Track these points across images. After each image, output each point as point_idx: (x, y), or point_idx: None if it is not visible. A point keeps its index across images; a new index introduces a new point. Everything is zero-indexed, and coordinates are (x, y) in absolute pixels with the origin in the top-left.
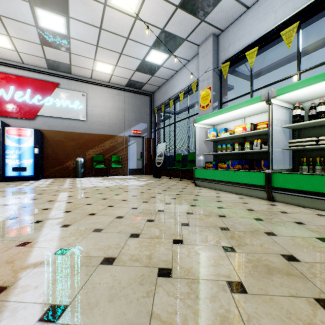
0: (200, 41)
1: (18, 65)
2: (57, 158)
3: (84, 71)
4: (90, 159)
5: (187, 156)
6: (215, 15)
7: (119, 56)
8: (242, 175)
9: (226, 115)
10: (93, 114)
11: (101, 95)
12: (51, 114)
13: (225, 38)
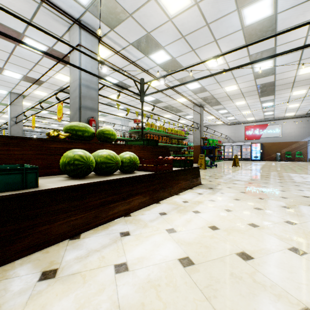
0: None
1: (254, 122)
2: (268, 153)
3: (280, 116)
4: (283, 153)
5: None
6: None
7: (296, 111)
8: None
9: None
10: (284, 133)
11: (289, 123)
12: (265, 136)
13: None
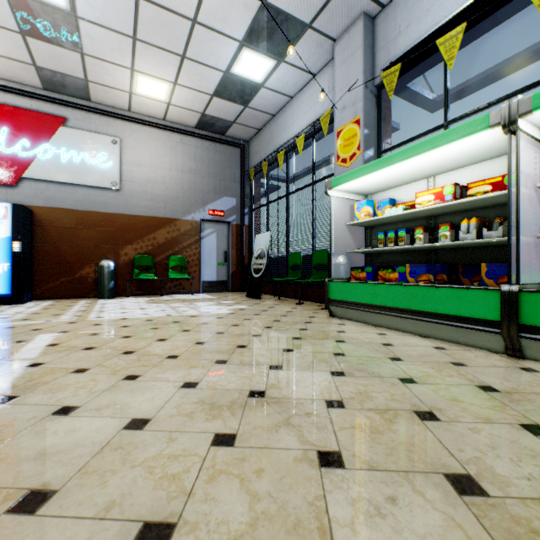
0: (338, 30)
1: None
2: (63, 261)
3: (115, 96)
4: (128, 263)
5: (312, 256)
6: None
7: (179, 62)
8: (441, 296)
9: (398, 167)
10: (133, 178)
11: (149, 143)
12: (49, 176)
13: (389, 20)
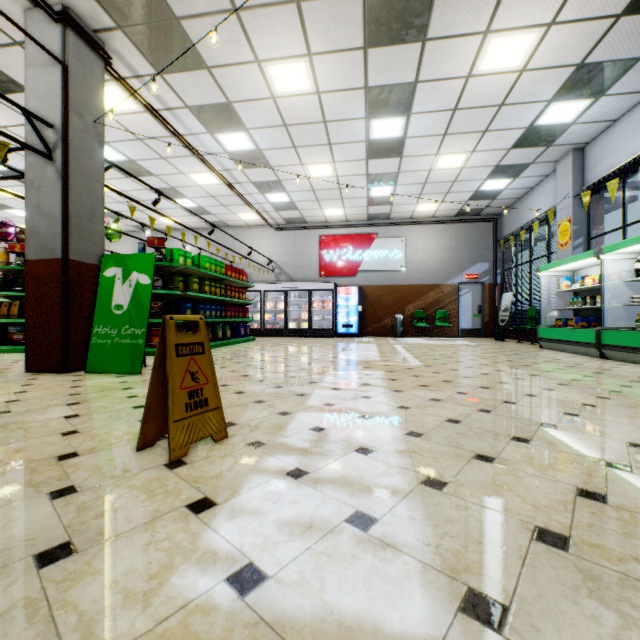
0: (555, 158)
1: (343, 225)
2: (375, 315)
3: (403, 215)
4: (409, 316)
5: (542, 310)
6: (565, 138)
7: (444, 195)
8: (580, 333)
9: (570, 264)
10: (412, 261)
11: (422, 236)
12: (369, 268)
13: (591, 152)
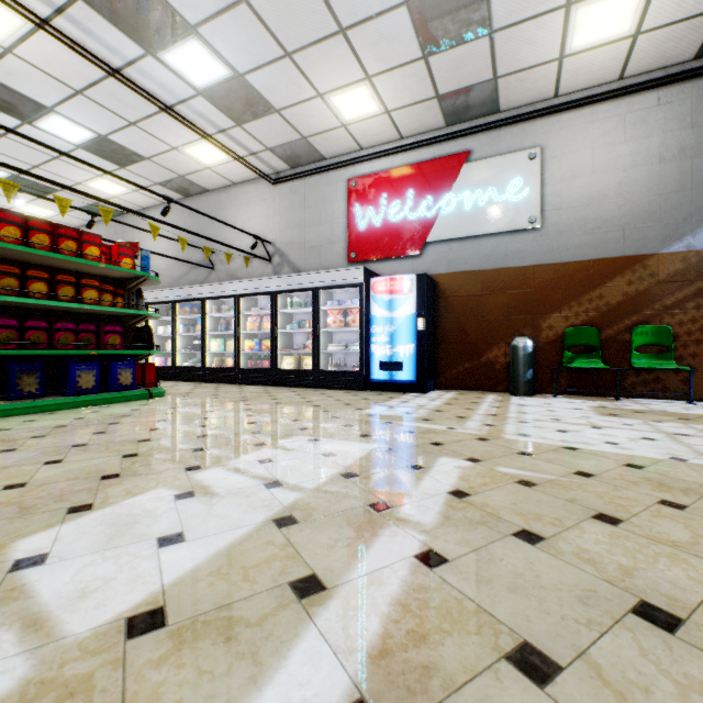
0: None
1: (393, 147)
2: (465, 341)
3: (534, 81)
4: (553, 342)
5: None
6: None
7: None
8: None
9: None
10: (561, 203)
11: (589, 135)
12: (451, 234)
13: None
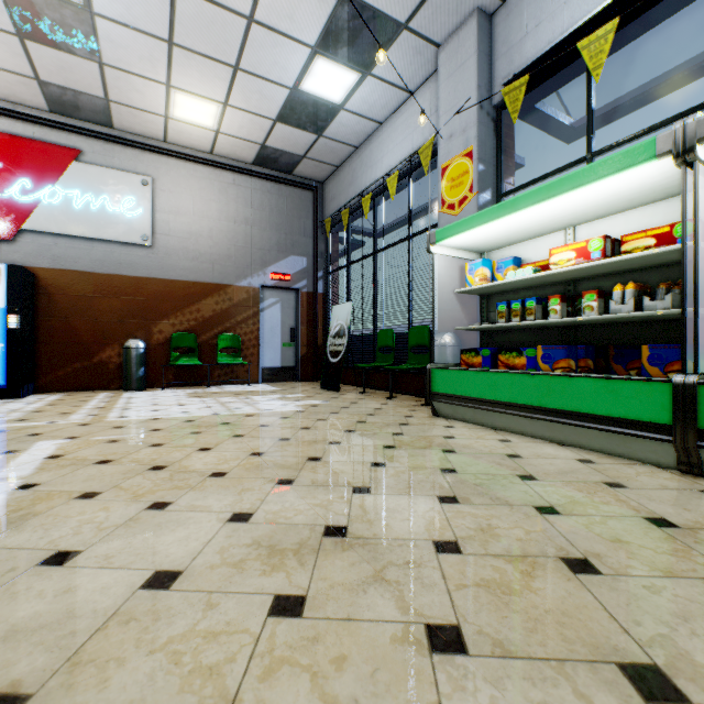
0: (443, 32)
1: None
2: (76, 341)
3: (146, 121)
4: (163, 344)
5: (408, 335)
6: None
7: (231, 75)
8: (587, 390)
9: (526, 214)
10: (170, 231)
11: (191, 185)
12: (58, 228)
13: (513, 18)
